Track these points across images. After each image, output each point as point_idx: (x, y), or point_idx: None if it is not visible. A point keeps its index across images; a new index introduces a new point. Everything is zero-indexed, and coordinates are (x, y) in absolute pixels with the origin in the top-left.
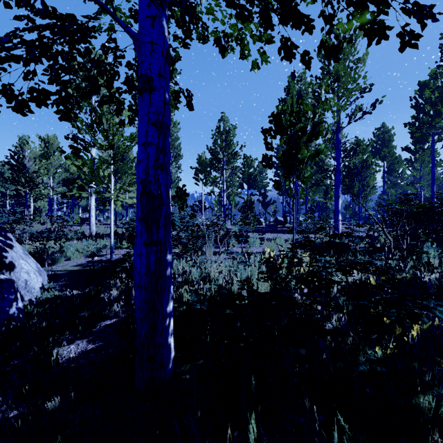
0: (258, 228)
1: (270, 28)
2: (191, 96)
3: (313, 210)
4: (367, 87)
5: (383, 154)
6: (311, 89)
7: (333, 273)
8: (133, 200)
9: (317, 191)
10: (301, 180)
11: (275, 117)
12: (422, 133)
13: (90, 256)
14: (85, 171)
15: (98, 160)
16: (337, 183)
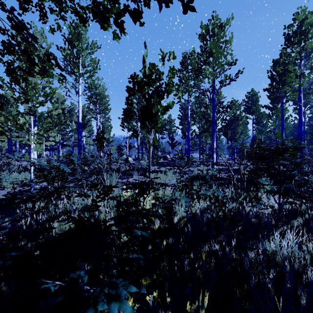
0: (163, 163)
1: (117, 2)
2: (56, 58)
3: (204, 149)
4: (233, 61)
5: (252, 110)
6: (162, 56)
7: (180, 204)
8: (52, 143)
9: (208, 136)
10: (155, 129)
11: (133, 78)
12: (275, 96)
13: (22, 186)
14: (10, 120)
15: (19, 111)
16: (212, 131)
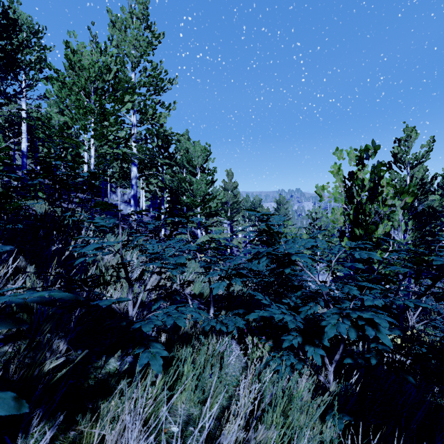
0: None
1: None
2: None
3: None
4: None
5: None
6: None
7: None
8: None
9: None
10: None
11: None
12: None
13: None
14: None
15: None
16: None
